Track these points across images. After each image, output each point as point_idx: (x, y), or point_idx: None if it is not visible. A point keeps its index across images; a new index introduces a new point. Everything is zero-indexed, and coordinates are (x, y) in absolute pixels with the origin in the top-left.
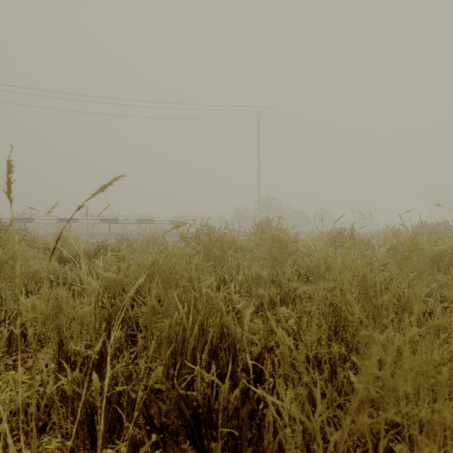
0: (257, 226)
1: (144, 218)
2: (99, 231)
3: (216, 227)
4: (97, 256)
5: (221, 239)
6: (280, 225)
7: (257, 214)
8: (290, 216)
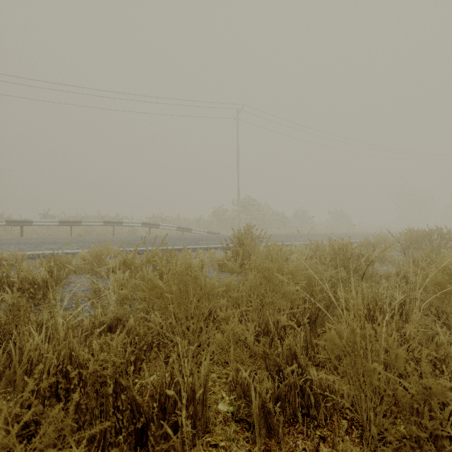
0: (236, 237)
1: (114, 219)
2: (59, 235)
3: (192, 229)
4: (4, 287)
5: (178, 276)
6: (260, 226)
7: (236, 215)
8: (279, 228)
